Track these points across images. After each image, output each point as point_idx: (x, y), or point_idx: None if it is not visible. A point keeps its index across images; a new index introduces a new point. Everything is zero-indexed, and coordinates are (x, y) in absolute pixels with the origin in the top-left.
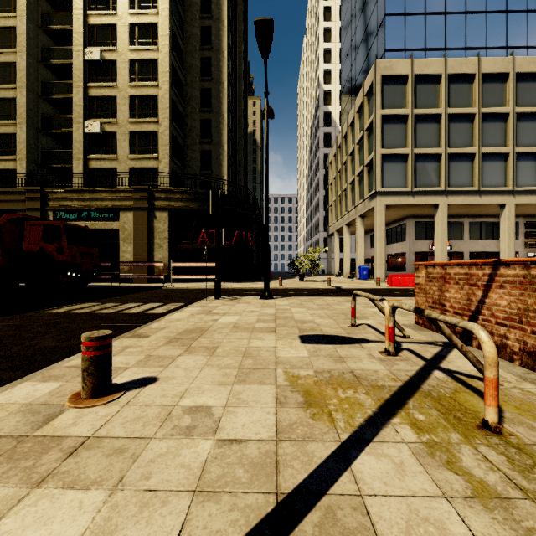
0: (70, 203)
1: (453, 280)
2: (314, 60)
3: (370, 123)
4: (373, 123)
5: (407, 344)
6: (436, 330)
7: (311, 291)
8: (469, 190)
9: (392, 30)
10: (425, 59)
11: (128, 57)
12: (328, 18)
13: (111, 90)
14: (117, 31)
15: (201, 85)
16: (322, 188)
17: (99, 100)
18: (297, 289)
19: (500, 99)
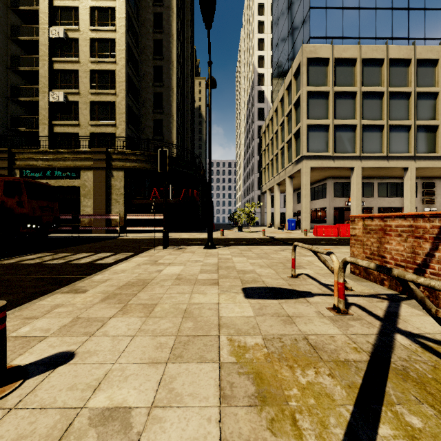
0: (36, 162)
1: (395, 232)
2: (250, 48)
3: (298, 98)
4: (300, 98)
5: (352, 298)
6: (375, 281)
7: (249, 241)
8: (379, 155)
9: (315, 21)
10: (343, 45)
11: (89, 36)
12: (261, 13)
13: (74, 65)
14: (79, 13)
15: (154, 63)
16: (256, 154)
17: (63, 72)
18: (237, 238)
19: (404, 80)
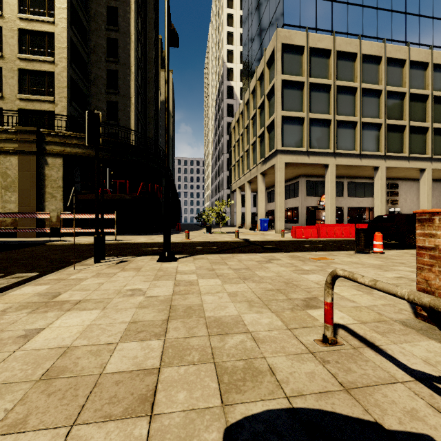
0: None
1: None
2: (219, 42)
3: (271, 87)
4: (273, 88)
5: None
6: None
7: (221, 246)
8: (352, 153)
9: (289, 7)
10: (318, 35)
11: None
12: (231, 6)
13: None
14: None
15: (107, 33)
16: (225, 152)
17: None
18: (205, 242)
19: (375, 78)
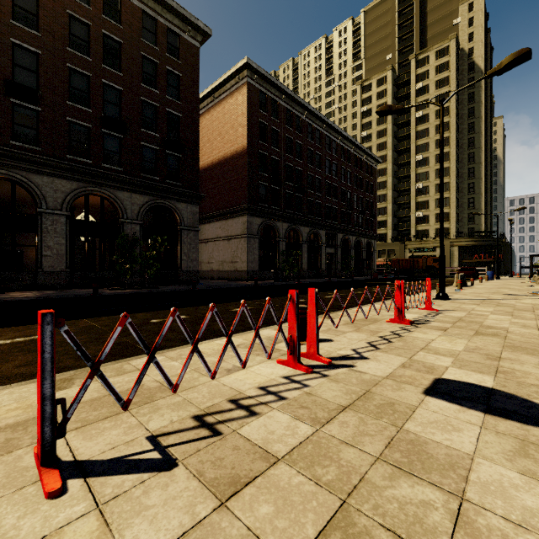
0: (415, 246)
1: None
2: None
3: None
4: None
5: None
6: None
7: None
8: None
9: None
10: None
11: (434, 183)
12: None
13: (426, 198)
14: (429, 174)
15: (468, 181)
16: None
17: (420, 202)
18: None
19: None
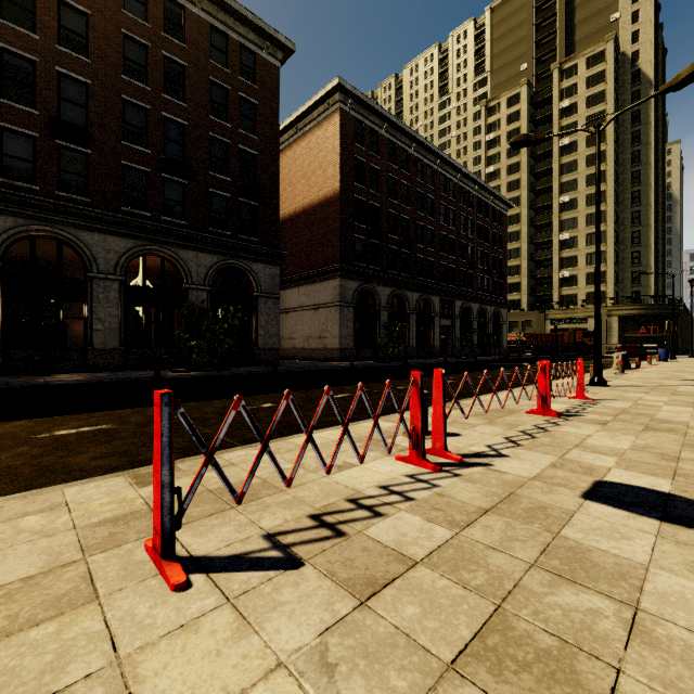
0: (559, 316)
1: None
2: None
3: None
4: None
5: None
6: None
7: None
8: None
9: None
10: None
11: (585, 233)
12: None
13: (574, 253)
14: (578, 220)
15: (631, 229)
16: None
17: (566, 258)
18: None
19: None
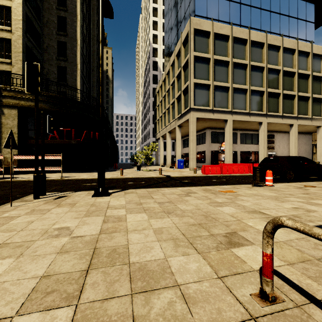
0: None
1: None
2: (147, 28)
3: (186, 61)
4: (188, 61)
5: None
6: None
7: (148, 181)
8: (244, 112)
9: (199, 3)
10: (220, 24)
11: None
12: (156, 2)
13: None
14: None
15: (57, 12)
16: (151, 110)
17: None
18: (136, 178)
19: (259, 58)
